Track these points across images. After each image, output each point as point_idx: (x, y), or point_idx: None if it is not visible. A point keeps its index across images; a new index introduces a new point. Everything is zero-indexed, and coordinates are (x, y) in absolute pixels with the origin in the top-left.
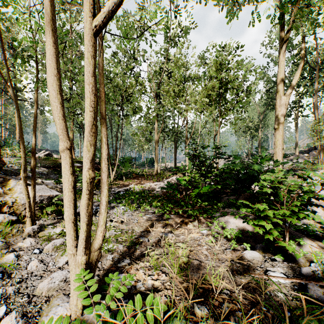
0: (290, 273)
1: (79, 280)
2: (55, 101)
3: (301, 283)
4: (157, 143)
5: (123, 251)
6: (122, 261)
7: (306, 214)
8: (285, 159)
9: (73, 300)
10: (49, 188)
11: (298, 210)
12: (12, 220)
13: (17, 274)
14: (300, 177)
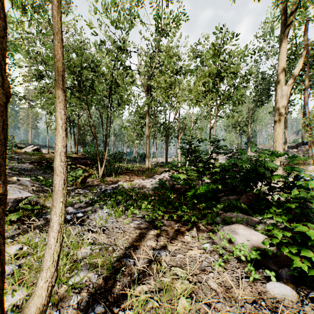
0: None
1: None
2: None
3: None
4: (148, 138)
5: (96, 285)
6: (92, 310)
7: None
8: None
9: None
10: (24, 187)
11: None
12: None
13: None
14: None
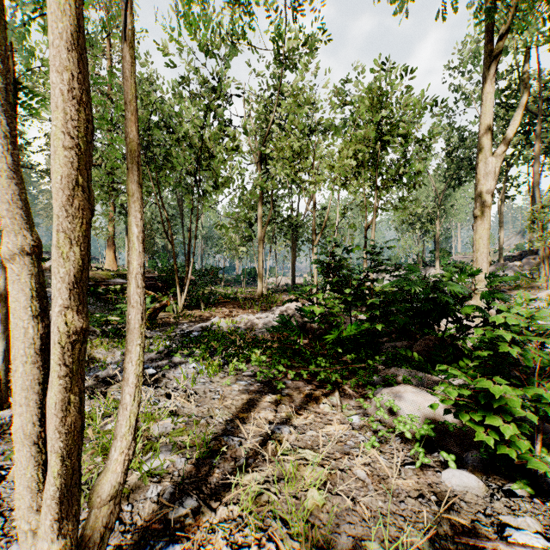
0: None
1: None
2: None
3: None
4: (262, 243)
5: (184, 473)
6: (180, 505)
7: None
8: None
9: None
10: None
11: None
12: None
13: None
14: None
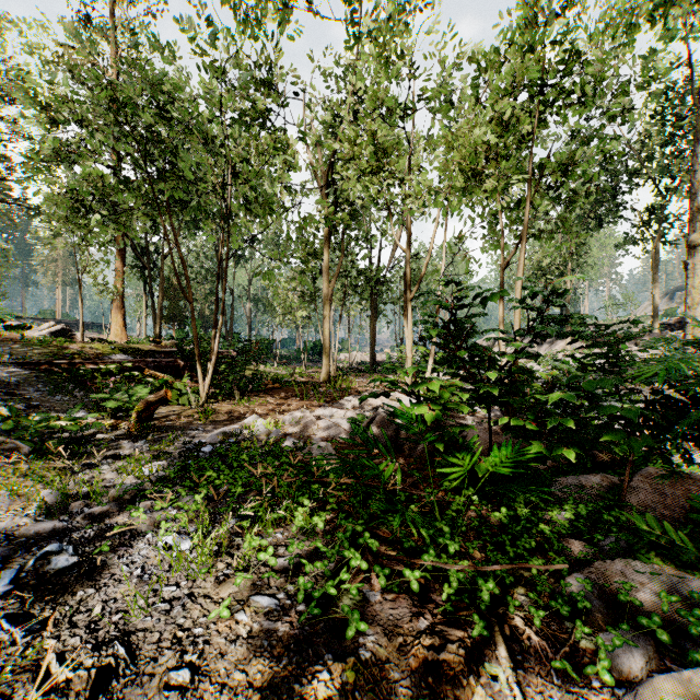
0: None
1: None
2: None
3: None
4: (329, 304)
5: None
6: None
7: None
8: (631, 344)
9: None
10: None
11: None
12: None
13: None
14: None
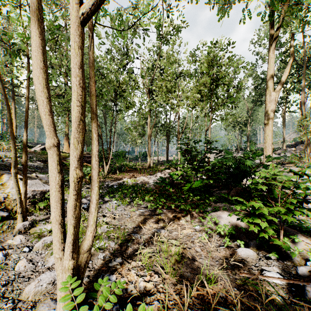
0: (286, 272)
1: (64, 289)
2: (41, 95)
3: (298, 284)
4: (150, 137)
5: (115, 249)
6: (114, 261)
7: (301, 212)
8: (273, 153)
9: (60, 308)
10: (43, 182)
11: (294, 208)
12: (3, 216)
13: (4, 275)
14: (296, 174)
